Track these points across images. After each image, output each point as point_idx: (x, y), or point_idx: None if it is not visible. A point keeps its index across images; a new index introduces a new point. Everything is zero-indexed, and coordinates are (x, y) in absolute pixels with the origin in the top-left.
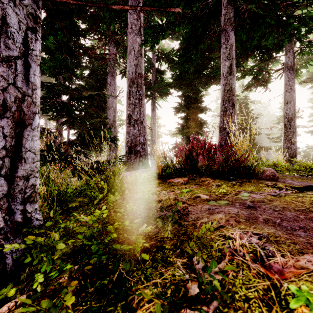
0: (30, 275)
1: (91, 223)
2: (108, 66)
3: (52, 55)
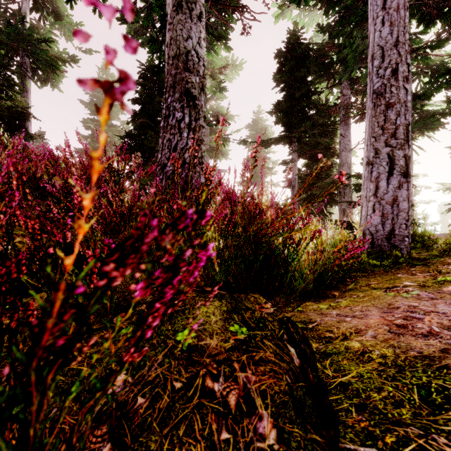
0: (418, 260)
1: (448, 242)
2: (340, 114)
3: (287, 124)
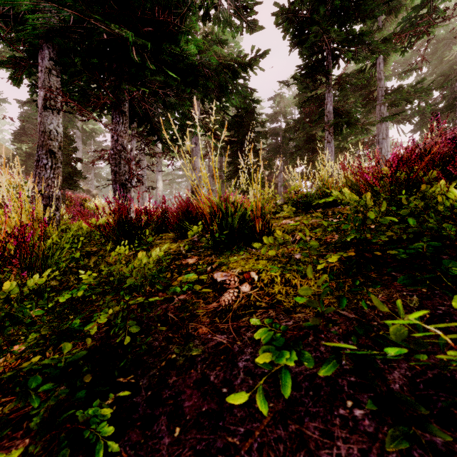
0: None
1: None
2: None
3: None
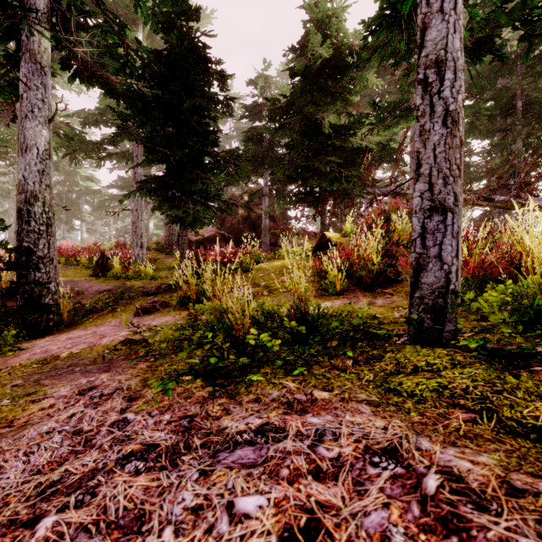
0: None
1: None
2: None
3: None
